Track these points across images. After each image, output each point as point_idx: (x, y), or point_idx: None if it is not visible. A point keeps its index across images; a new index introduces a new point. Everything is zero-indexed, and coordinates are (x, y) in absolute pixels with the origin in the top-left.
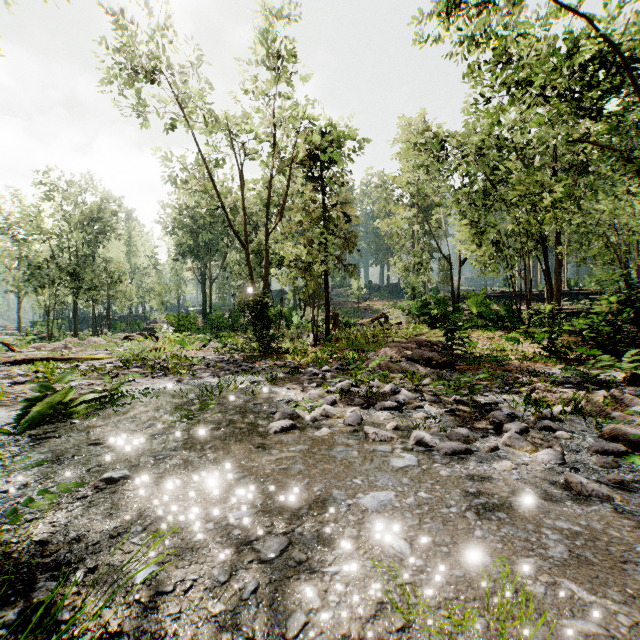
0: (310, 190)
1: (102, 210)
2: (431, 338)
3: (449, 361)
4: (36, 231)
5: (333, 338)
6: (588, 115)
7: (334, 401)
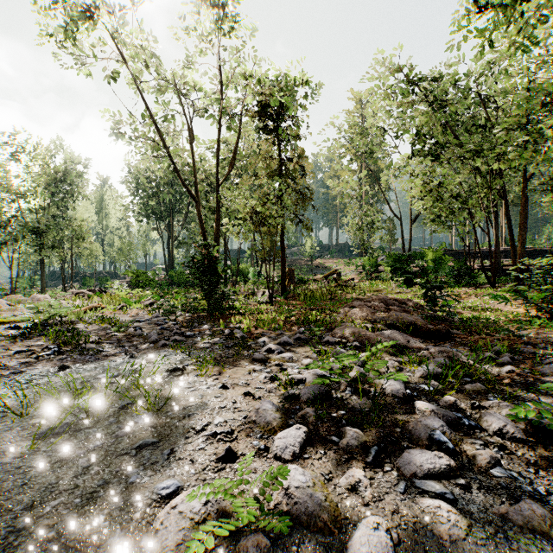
0: (266, 144)
1: (67, 171)
2: (392, 295)
3: (446, 329)
4: (5, 191)
5: (289, 294)
6: None
7: (305, 438)
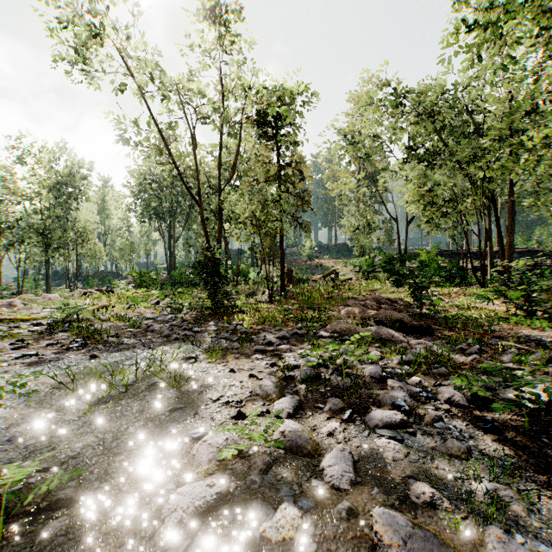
0: (265, 149)
1: (72, 174)
2: (386, 294)
3: (427, 325)
4: (11, 193)
5: (288, 294)
6: None
7: (297, 404)
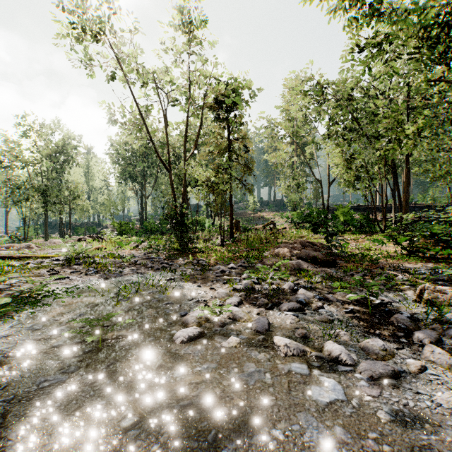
0: (218, 128)
1: (65, 145)
2: (310, 240)
3: (332, 260)
4: (17, 160)
5: (236, 239)
6: (438, 64)
7: (240, 301)
